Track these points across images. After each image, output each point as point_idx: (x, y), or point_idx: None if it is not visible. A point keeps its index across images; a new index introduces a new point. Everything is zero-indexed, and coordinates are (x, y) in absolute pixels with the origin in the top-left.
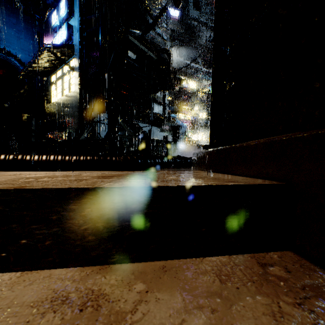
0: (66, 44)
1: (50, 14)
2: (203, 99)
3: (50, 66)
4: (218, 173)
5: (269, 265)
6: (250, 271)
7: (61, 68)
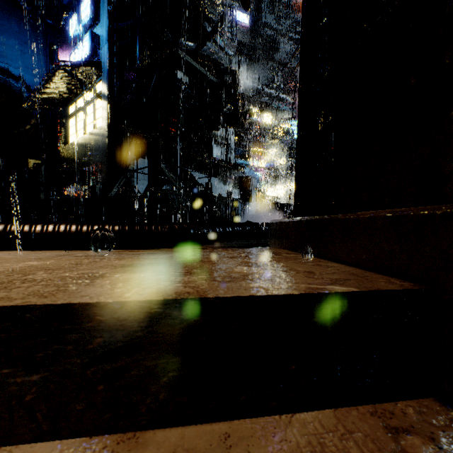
0: (89, 61)
1: (67, 19)
2: (282, 139)
3: (67, 92)
4: (309, 257)
5: (404, 432)
6: (373, 446)
7: (82, 95)
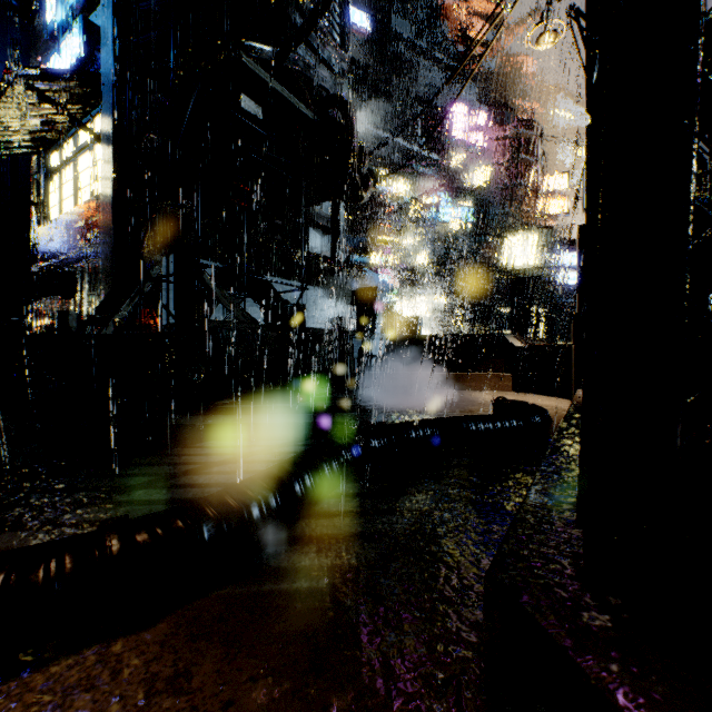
0: (77, 71)
1: None
2: (424, 222)
3: (41, 128)
4: None
5: None
6: None
7: (71, 134)
